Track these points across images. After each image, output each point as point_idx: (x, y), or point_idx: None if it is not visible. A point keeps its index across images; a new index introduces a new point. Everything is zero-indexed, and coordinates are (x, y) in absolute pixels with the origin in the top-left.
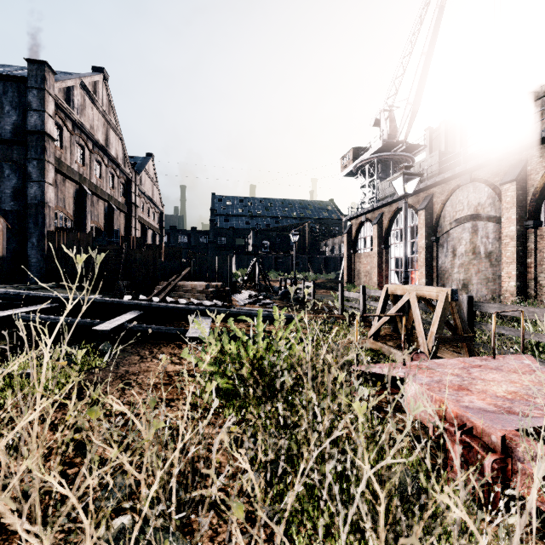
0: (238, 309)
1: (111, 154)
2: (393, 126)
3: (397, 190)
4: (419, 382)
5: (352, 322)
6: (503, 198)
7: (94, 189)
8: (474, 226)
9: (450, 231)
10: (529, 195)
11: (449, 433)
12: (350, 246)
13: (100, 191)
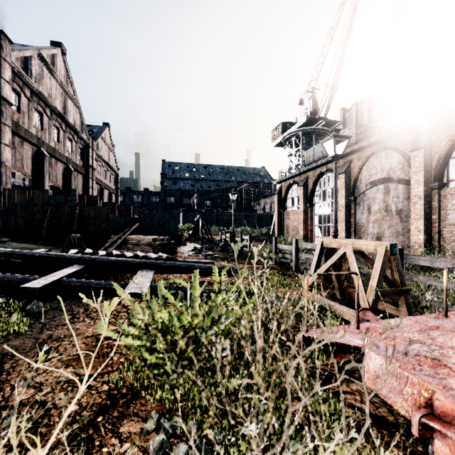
0: (181, 261)
1: (69, 121)
2: (315, 105)
3: (320, 157)
4: (384, 355)
5: (286, 272)
6: (412, 163)
7: (53, 152)
8: (387, 188)
9: (365, 191)
10: (434, 161)
11: (438, 433)
12: (280, 205)
13: (59, 153)
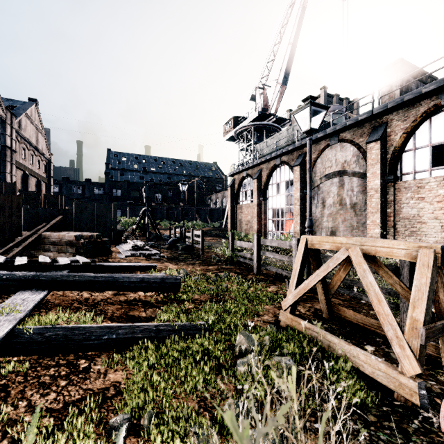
0: (110, 266)
1: None
2: (266, 101)
3: (273, 150)
4: None
5: (247, 275)
6: (369, 156)
7: None
8: (341, 181)
9: (320, 185)
10: (389, 153)
11: None
12: (233, 198)
13: None
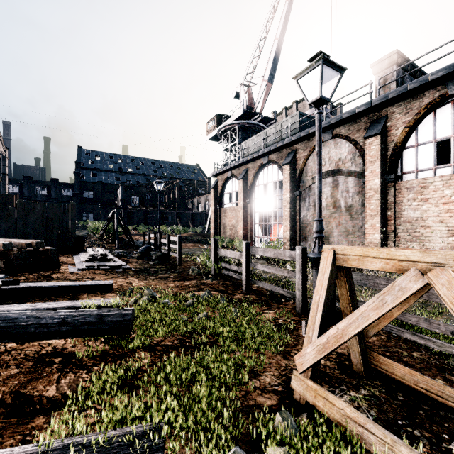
0: (42, 287)
1: None
2: (251, 100)
3: (260, 148)
4: None
5: (233, 294)
6: (367, 152)
7: None
8: (335, 181)
9: (311, 185)
10: (389, 150)
11: None
12: (216, 201)
13: None
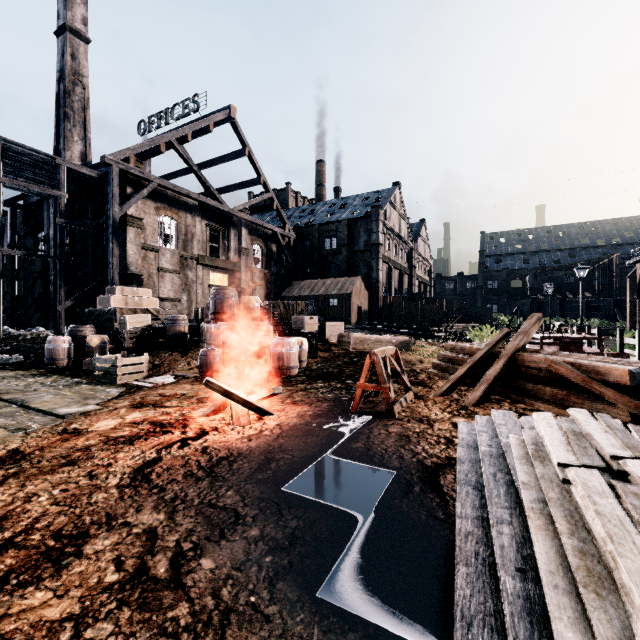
0: None
1: (402, 236)
2: None
3: None
4: None
5: None
6: None
7: (394, 264)
8: None
9: None
10: None
11: None
12: (633, 291)
13: (396, 264)
